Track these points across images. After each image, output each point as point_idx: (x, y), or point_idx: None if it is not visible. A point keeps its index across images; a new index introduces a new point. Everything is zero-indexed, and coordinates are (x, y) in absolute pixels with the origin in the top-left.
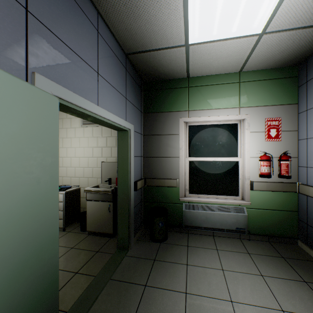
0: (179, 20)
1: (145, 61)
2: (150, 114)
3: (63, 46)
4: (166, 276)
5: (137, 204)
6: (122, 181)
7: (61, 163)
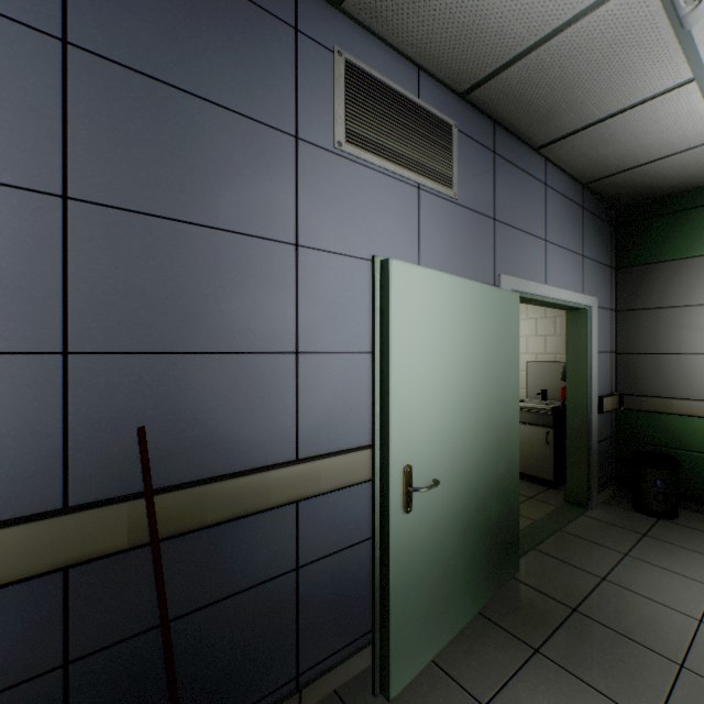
0: (699, 119)
1: (623, 182)
2: (633, 269)
3: (515, 232)
4: (670, 558)
5: (602, 439)
6: (573, 392)
7: None
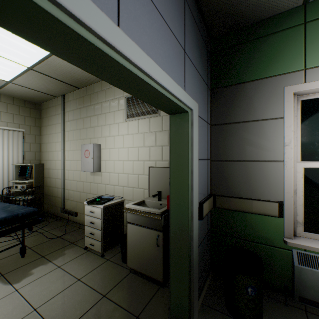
0: None
1: None
2: (223, 89)
3: None
4: None
5: (202, 239)
6: (176, 203)
7: (104, 168)
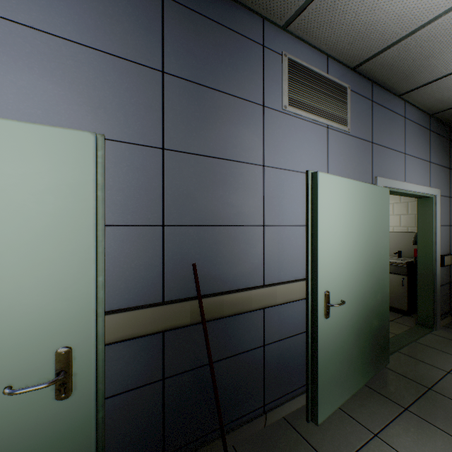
0: None
1: None
2: None
3: (385, 150)
4: None
5: (443, 284)
6: (422, 252)
7: None
